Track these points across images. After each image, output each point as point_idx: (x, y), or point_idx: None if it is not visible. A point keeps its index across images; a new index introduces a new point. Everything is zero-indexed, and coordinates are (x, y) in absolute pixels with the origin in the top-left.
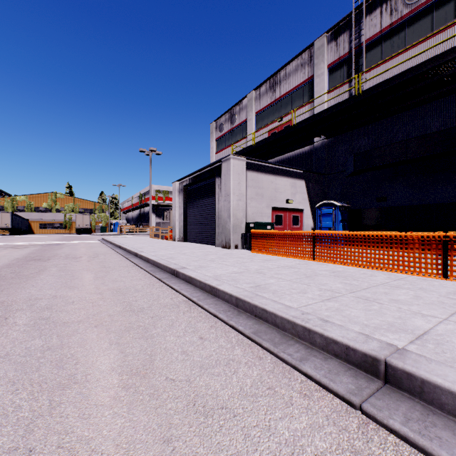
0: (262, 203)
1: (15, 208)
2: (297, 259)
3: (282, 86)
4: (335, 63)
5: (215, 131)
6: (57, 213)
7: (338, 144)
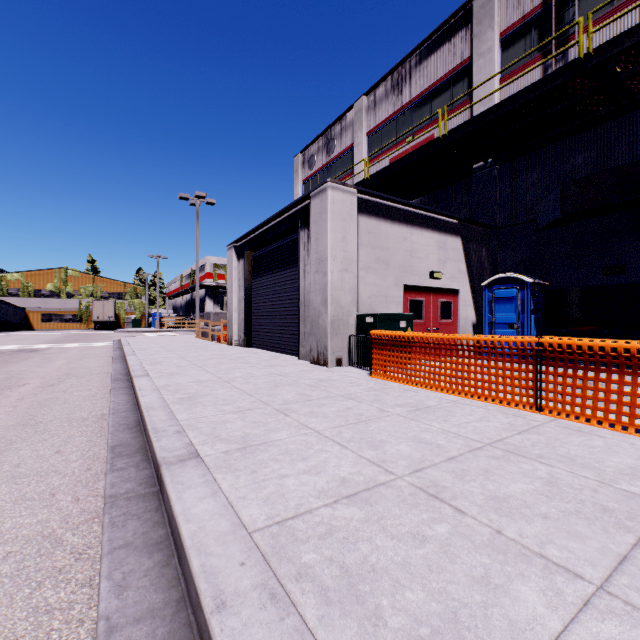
0: (387, 277)
1: (4, 291)
2: (491, 405)
3: (414, 82)
4: (516, 28)
5: (302, 168)
6: (68, 299)
7: (521, 173)
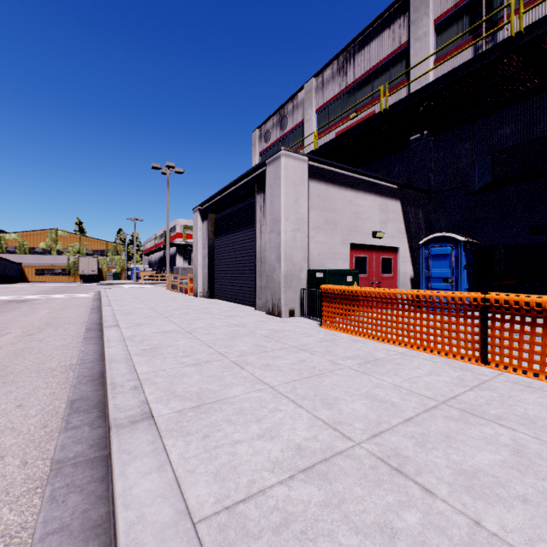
0: (335, 236)
1: (3, 249)
2: (437, 358)
3: (357, 65)
4: (449, 14)
5: (259, 142)
6: (58, 255)
7: (454, 144)
